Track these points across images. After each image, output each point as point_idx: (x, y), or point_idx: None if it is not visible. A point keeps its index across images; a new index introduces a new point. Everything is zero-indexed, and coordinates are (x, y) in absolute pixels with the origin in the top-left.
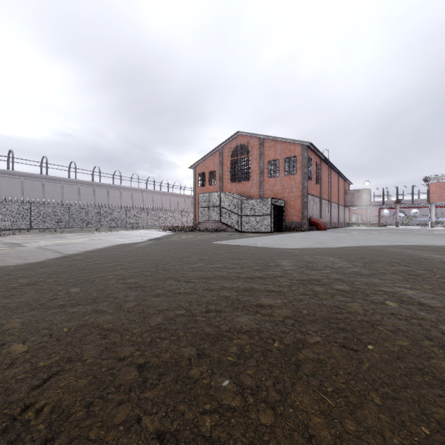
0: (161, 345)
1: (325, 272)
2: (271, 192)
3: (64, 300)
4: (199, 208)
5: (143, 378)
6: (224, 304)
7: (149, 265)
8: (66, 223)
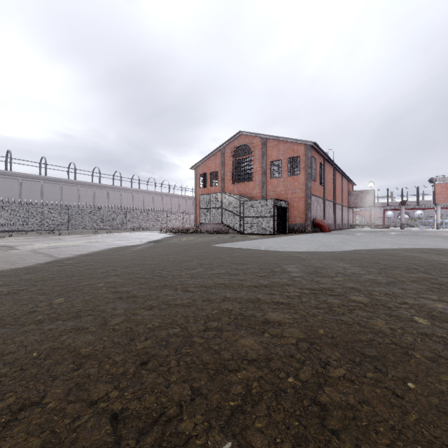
0: (147, 380)
1: (338, 280)
2: (274, 193)
3: (43, 313)
4: (201, 209)
5: (116, 437)
6: (226, 319)
7: (144, 271)
8: (65, 225)
